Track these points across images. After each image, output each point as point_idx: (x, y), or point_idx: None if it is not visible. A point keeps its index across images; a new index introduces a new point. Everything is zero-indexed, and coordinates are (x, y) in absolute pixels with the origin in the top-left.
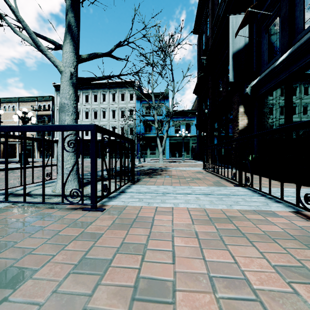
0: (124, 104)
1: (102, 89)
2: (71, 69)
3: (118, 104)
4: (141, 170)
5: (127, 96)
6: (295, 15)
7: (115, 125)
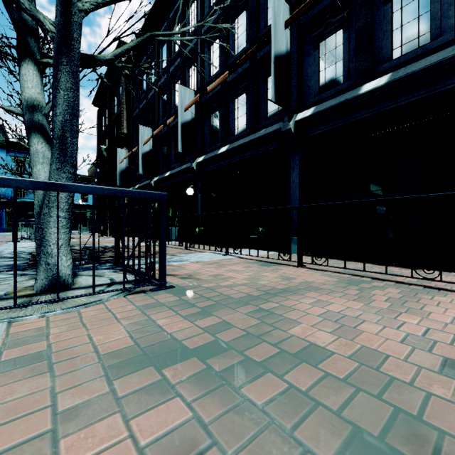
0: None
1: None
2: None
3: None
4: None
5: None
6: None
7: None
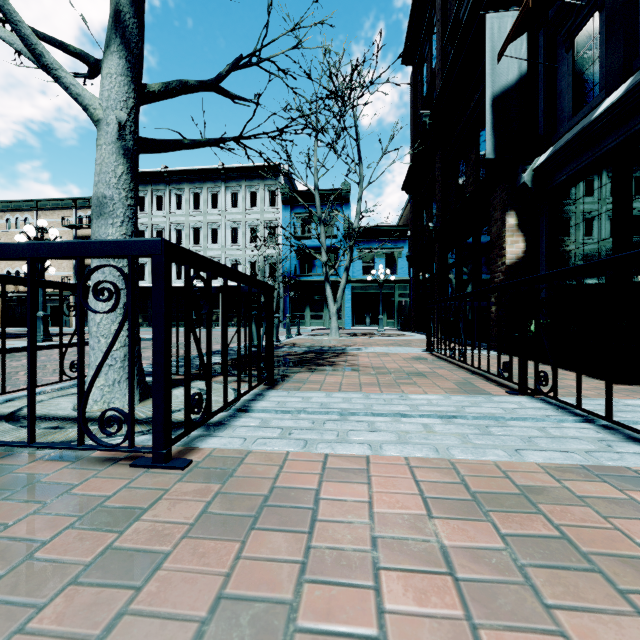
0: (257, 213)
1: (212, 183)
2: (121, 114)
3: (244, 215)
4: (290, 353)
5: (263, 197)
6: (638, 4)
7: (237, 257)
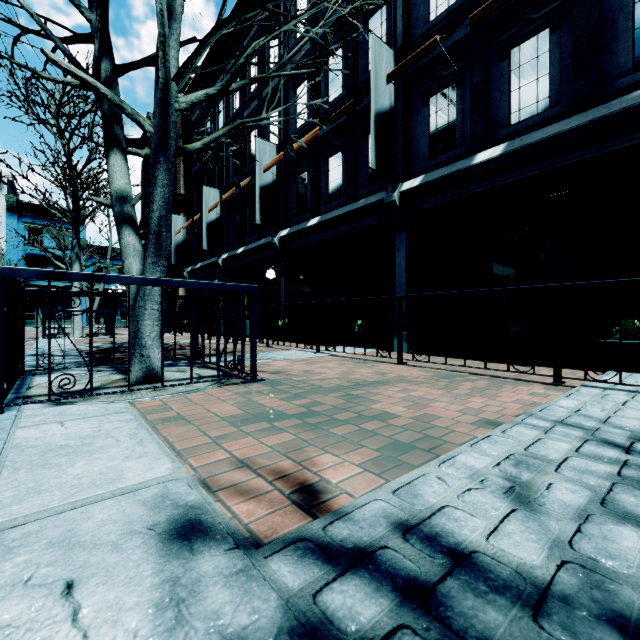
0: None
1: None
2: None
3: None
4: None
5: None
6: None
7: None
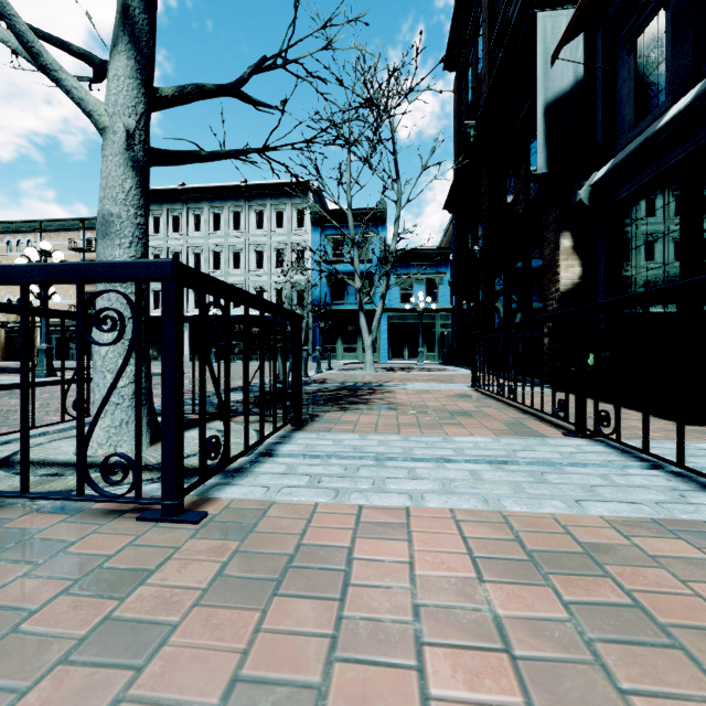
0: (284, 235)
1: (234, 202)
2: (129, 121)
3: (269, 236)
4: (320, 390)
5: (291, 217)
6: None
7: (262, 284)
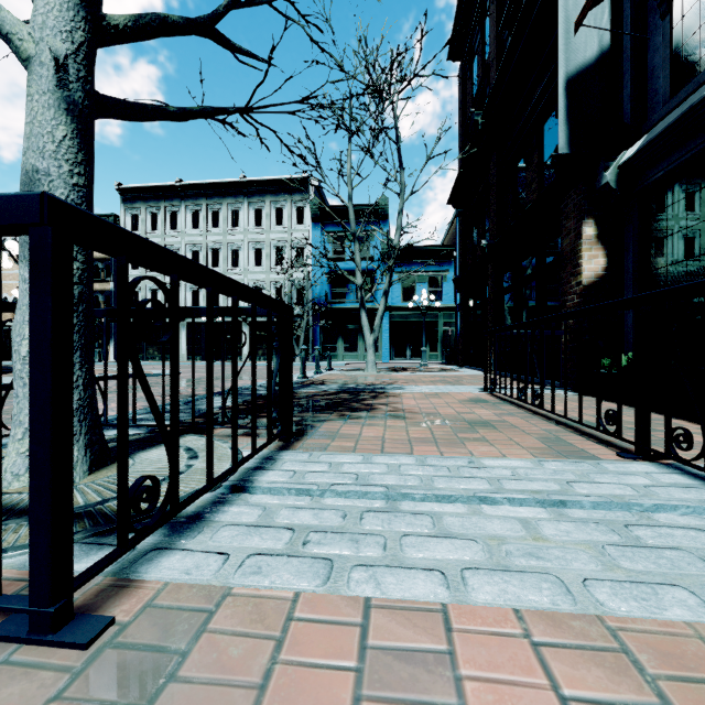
0: (284, 232)
1: (232, 198)
2: (57, 44)
3: (269, 234)
4: (318, 393)
5: (290, 214)
6: None
7: (261, 282)
